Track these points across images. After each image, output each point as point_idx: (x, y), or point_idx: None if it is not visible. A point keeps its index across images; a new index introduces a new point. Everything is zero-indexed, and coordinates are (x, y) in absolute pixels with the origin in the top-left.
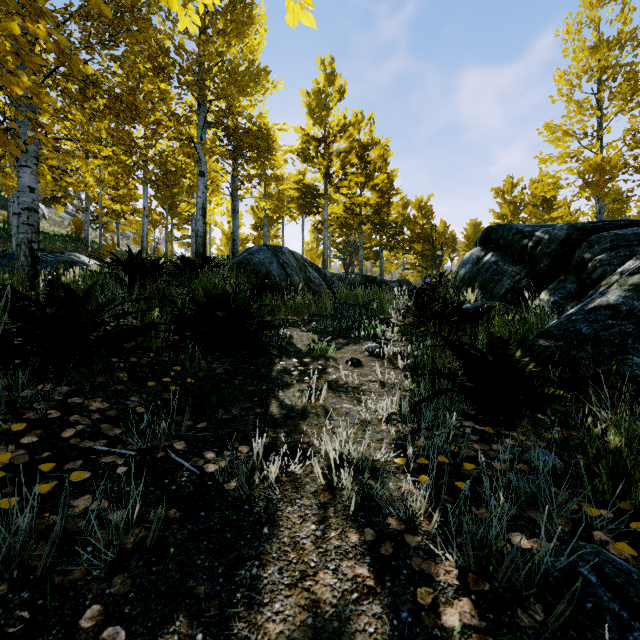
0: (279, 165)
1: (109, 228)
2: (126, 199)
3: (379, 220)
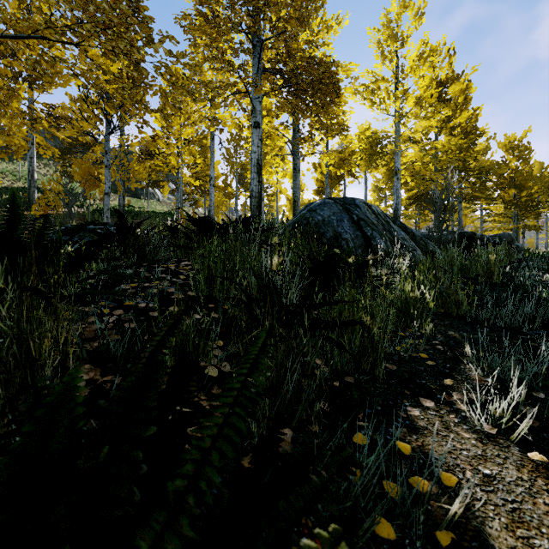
0: (344, 110)
1: (199, 204)
2: (201, 174)
3: (461, 166)
